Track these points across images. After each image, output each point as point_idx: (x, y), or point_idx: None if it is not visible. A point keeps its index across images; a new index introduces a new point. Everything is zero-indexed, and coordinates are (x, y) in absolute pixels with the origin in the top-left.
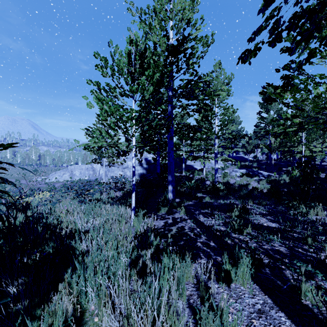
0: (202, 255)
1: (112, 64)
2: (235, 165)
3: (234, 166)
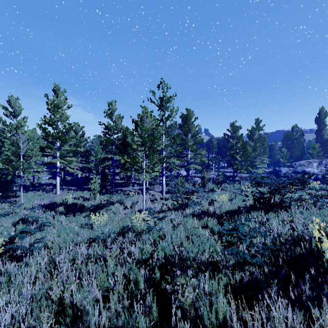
0: (34, 193)
1: (2, 152)
2: (47, 172)
3: (46, 172)
